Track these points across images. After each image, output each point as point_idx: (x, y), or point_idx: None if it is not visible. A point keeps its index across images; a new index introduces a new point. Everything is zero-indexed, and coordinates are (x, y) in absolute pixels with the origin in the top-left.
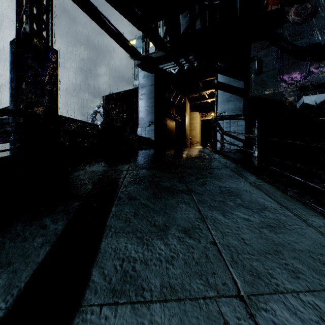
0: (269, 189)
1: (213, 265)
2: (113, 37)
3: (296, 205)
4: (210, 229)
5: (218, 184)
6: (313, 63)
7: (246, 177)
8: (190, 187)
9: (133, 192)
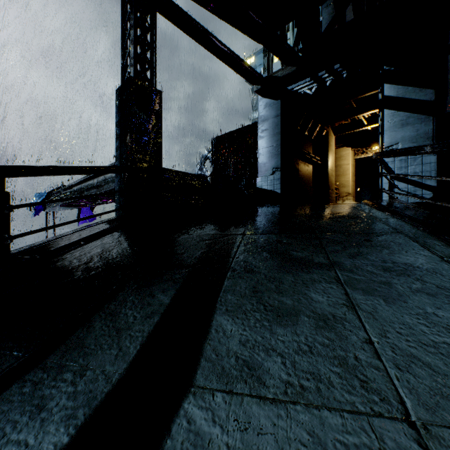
0: None
1: (365, 371)
2: (225, 60)
3: None
4: (363, 321)
5: (380, 257)
6: None
7: (433, 248)
8: (333, 260)
9: (250, 262)
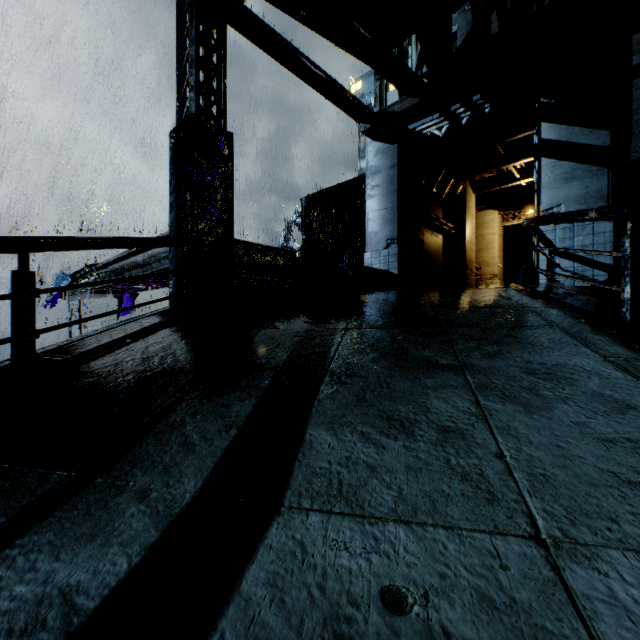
0: None
1: (492, 488)
2: (320, 89)
3: None
4: (495, 433)
5: (525, 357)
6: None
7: (595, 345)
8: (463, 361)
9: (354, 364)
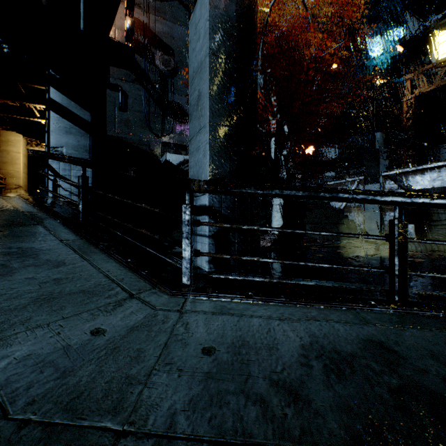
0: (82, 245)
1: None
2: None
3: (101, 257)
4: None
5: (9, 245)
6: (176, 121)
7: (60, 234)
8: None
9: None
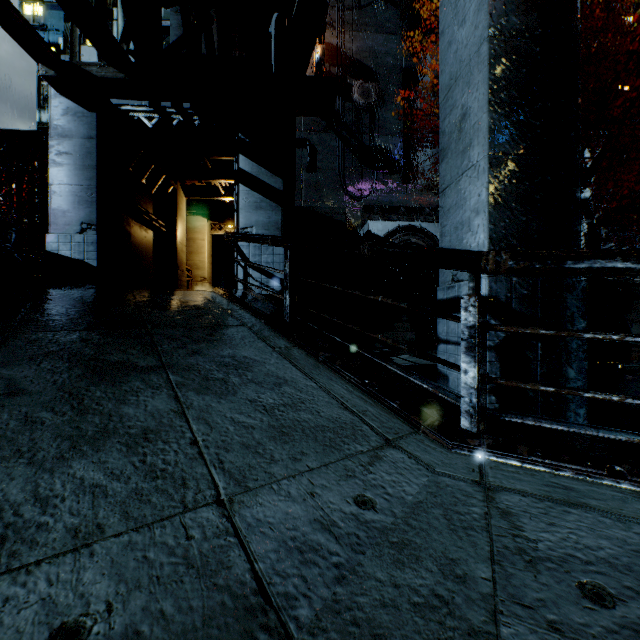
0: (297, 356)
1: (185, 474)
2: None
3: (326, 374)
4: (192, 423)
5: (221, 352)
6: (380, 174)
7: (269, 339)
8: (167, 361)
9: (22, 379)
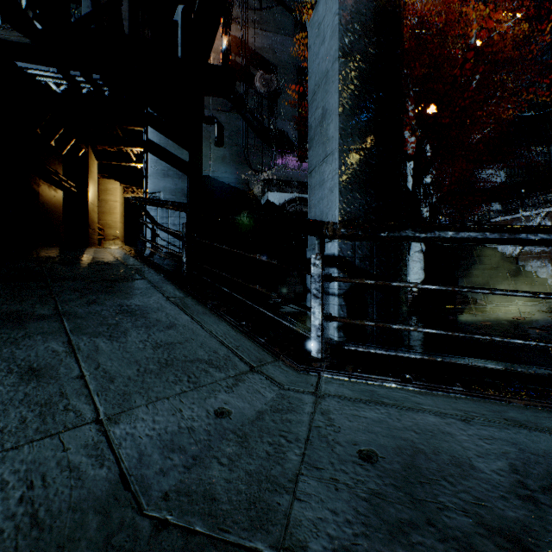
0: (189, 304)
1: (69, 402)
2: None
3: (211, 318)
4: (81, 361)
5: (118, 302)
6: (278, 153)
7: (165, 291)
8: (63, 310)
9: None
